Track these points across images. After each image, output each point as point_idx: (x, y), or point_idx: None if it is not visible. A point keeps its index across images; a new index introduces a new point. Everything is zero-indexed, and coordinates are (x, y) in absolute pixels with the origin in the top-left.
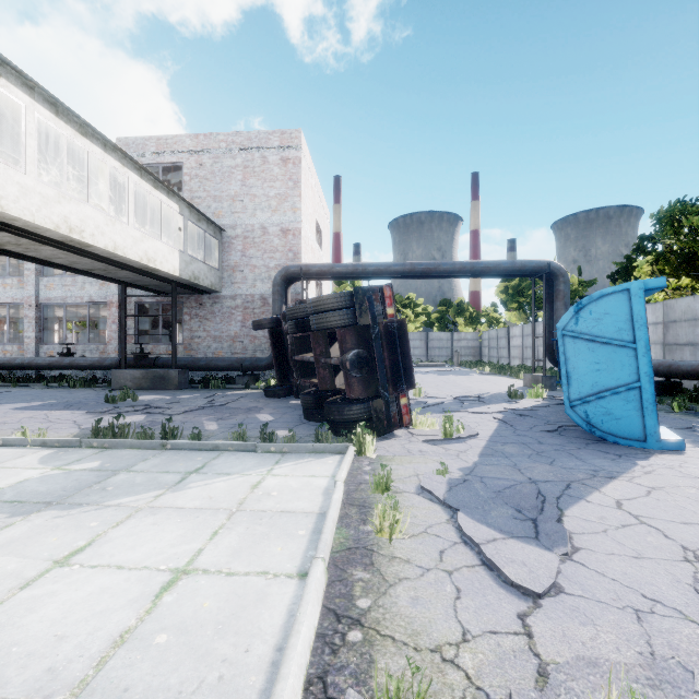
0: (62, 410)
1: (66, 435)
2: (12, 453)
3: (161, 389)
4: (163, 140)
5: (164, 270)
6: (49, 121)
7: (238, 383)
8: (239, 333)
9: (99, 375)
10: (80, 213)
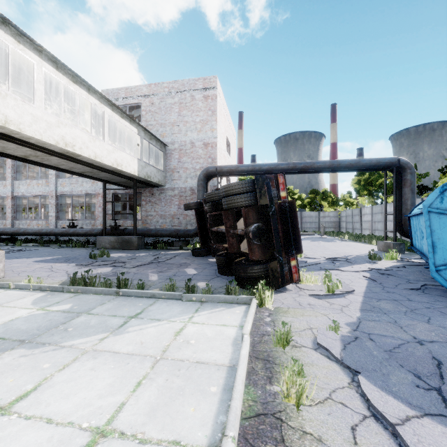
0: (62, 262)
1: (57, 281)
2: (18, 295)
3: (126, 249)
4: (129, 89)
5: (127, 171)
6: (52, 73)
7: (175, 246)
8: (176, 213)
9: (91, 239)
10: (72, 134)
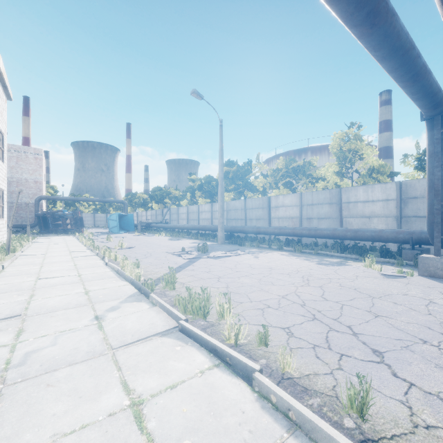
0: None
1: None
2: None
3: None
4: None
5: None
6: None
7: (21, 232)
8: (15, 215)
9: None
10: None
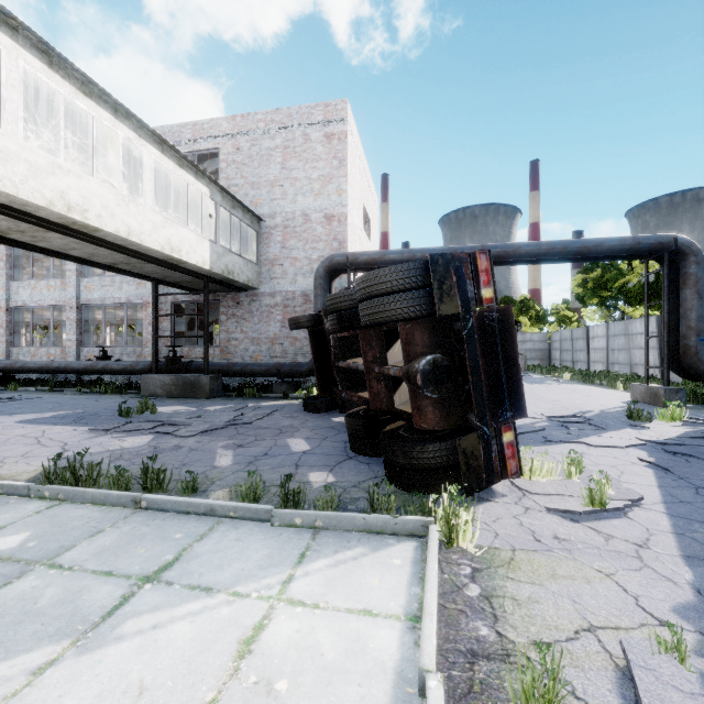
0: (68, 424)
1: (33, 468)
2: None
3: (191, 397)
4: (199, 125)
5: (191, 261)
6: (40, 73)
7: (276, 392)
8: (279, 334)
9: (136, 379)
10: (82, 189)
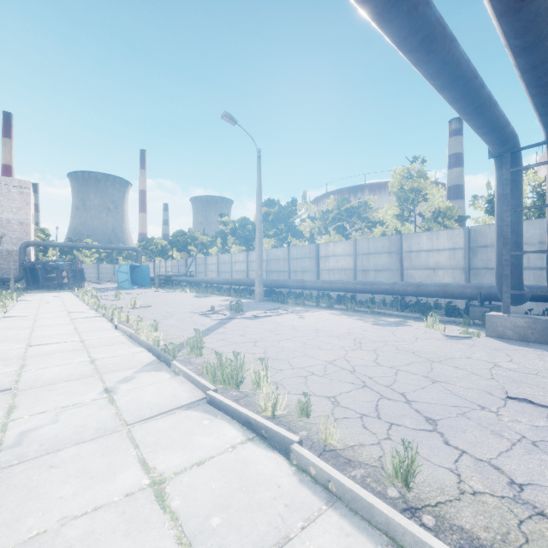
0: None
1: None
2: None
3: None
4: None
5: None
6: None
7: (1, 288)
8: None
9: None
10: None
